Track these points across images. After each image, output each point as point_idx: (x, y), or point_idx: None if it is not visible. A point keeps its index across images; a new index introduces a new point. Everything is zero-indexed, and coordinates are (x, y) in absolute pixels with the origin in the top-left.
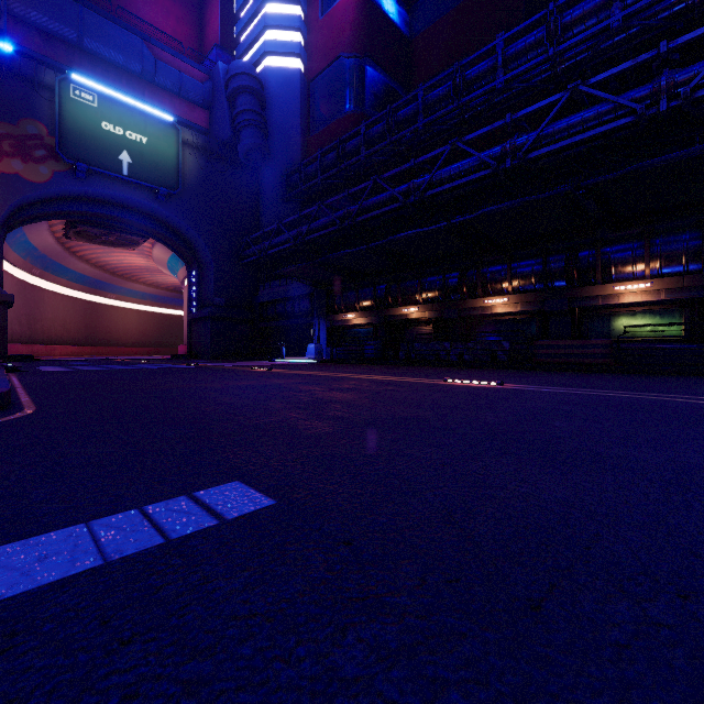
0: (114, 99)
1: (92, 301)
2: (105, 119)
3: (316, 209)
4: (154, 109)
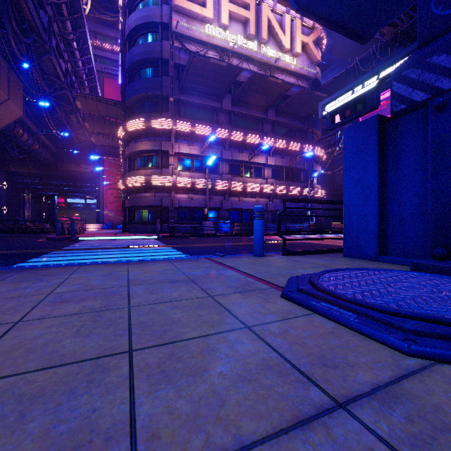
0: None
1: None
2: None
3: None
4: None
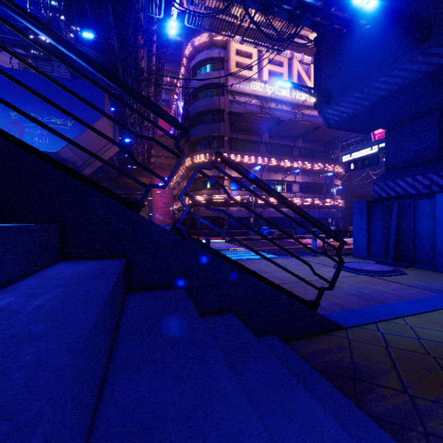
0: None
1: None
2: None
3: None
4: None
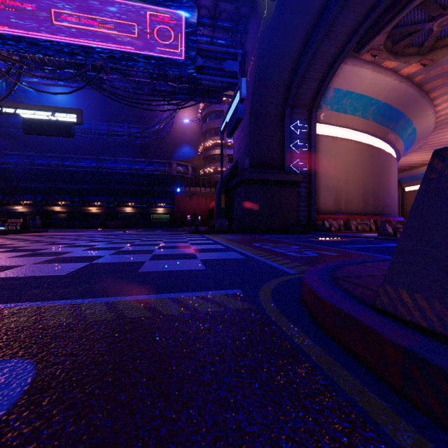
0: None
1: None
2: None
3: None
4: None
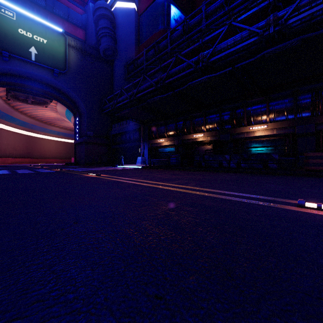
0: (26, 16)
1: (30, 136)
2: (20, 27)
3: (141, 78)
4: (50, 23)
